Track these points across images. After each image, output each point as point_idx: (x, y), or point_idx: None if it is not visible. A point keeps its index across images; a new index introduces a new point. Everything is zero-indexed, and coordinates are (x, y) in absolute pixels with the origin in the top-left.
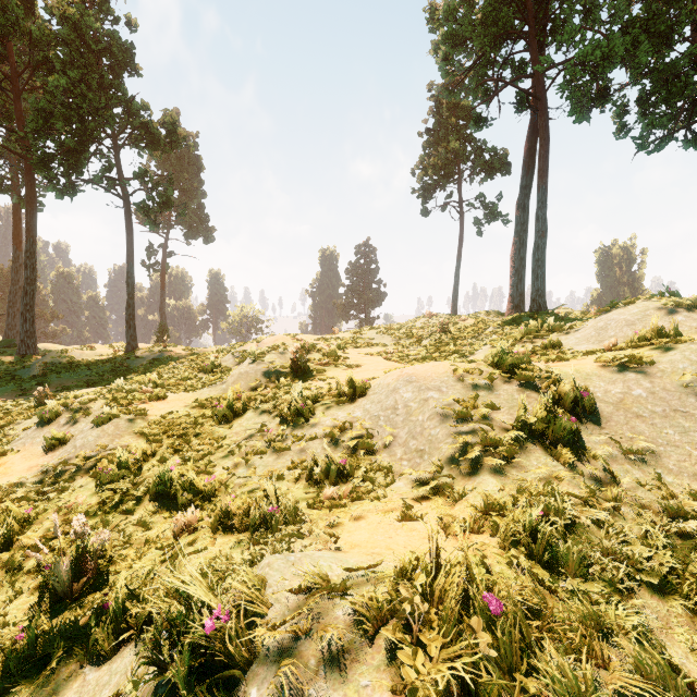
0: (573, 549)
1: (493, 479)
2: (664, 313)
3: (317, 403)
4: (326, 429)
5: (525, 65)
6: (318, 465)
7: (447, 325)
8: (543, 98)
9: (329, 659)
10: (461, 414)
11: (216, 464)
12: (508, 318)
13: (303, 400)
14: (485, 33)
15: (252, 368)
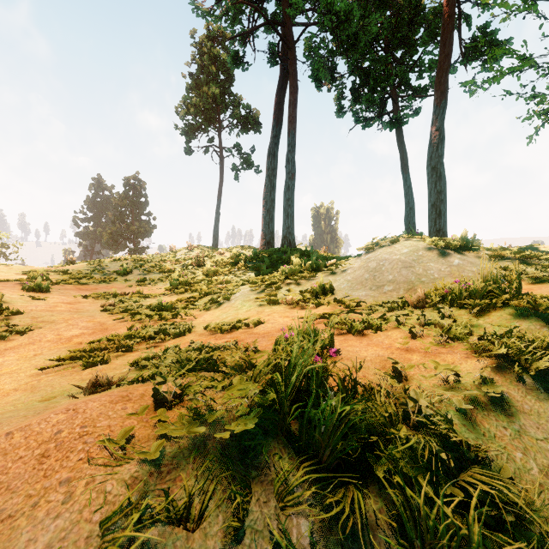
0: None
1: None
2: (438, 254)
3: None
4: None
5: (277, 17)
6: None
7: (203, 257)
8: (293, 48)
9: None
10: None
11: None
12: (264, 253)
13: None
14: None
15: None
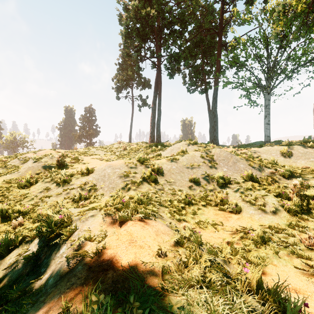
0: (146, 199)
1: (133, 191)
2: (187, 145)
3: (72, 177)
4: (78, 185)
5: (154, 52)
6: (76, 196)
7: (126, 147)
8: (160, 67)
9: (91, 216)
10: (126, 175)
11: (25, 203)
12: (148, 145)
13: (66, 175)
14: (140, 37)
15: (35, 165)
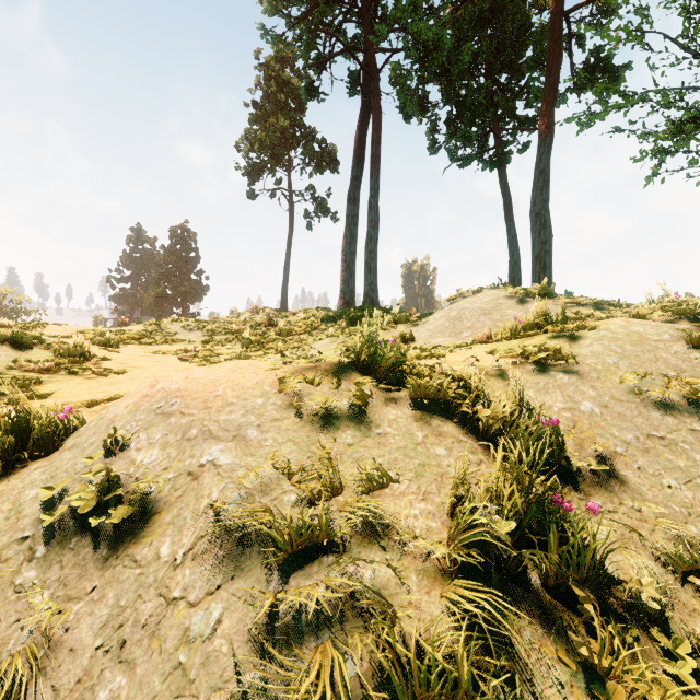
0: None
1: None
2: (517, 301)
3: None
4: None
5: (358, 42)
6: None
7: (274, 317)
8: (377, 79)
9: None
10: (299, 533)
11: None
12: (343, 311)
13: None
14: None
15: None
